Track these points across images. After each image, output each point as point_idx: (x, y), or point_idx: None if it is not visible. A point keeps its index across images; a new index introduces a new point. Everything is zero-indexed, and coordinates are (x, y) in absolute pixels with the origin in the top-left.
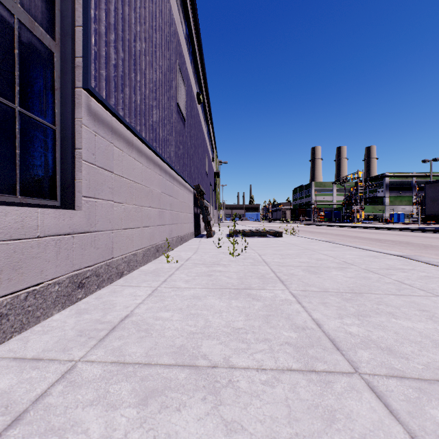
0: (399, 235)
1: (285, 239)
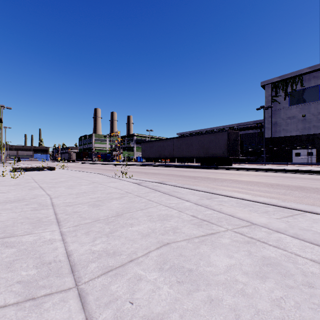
0: (126, 167)
1: (56, 171)
